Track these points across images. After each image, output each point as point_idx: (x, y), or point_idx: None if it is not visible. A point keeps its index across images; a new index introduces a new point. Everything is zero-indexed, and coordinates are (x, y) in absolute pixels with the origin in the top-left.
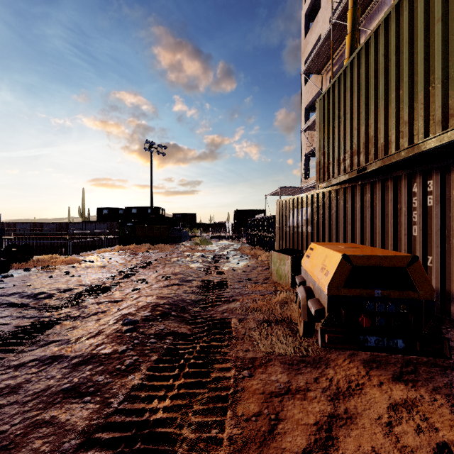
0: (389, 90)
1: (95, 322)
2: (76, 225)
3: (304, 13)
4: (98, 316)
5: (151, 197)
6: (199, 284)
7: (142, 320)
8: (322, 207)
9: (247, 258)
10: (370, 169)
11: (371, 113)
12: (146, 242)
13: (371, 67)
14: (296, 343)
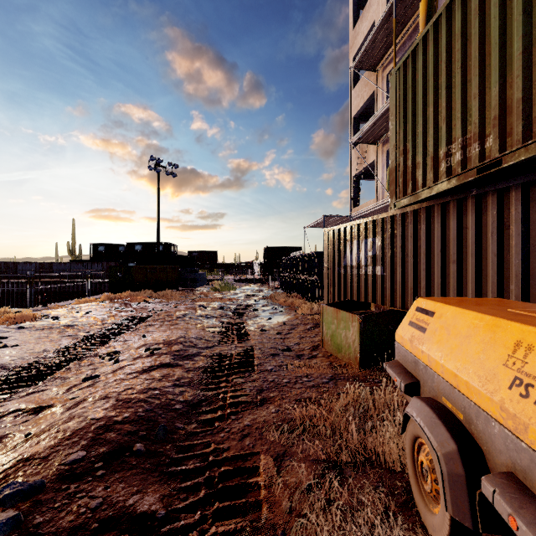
0: None
1: None
2: (62, 266)
3: None
4: None
5: (158, 230)
6: (206, 362)
7: (55, 477)
8: (401, 236)
9: (281, 310)
10: (512, 161)
11: (516, 58)
12: (147, 287)
13: None
14: None
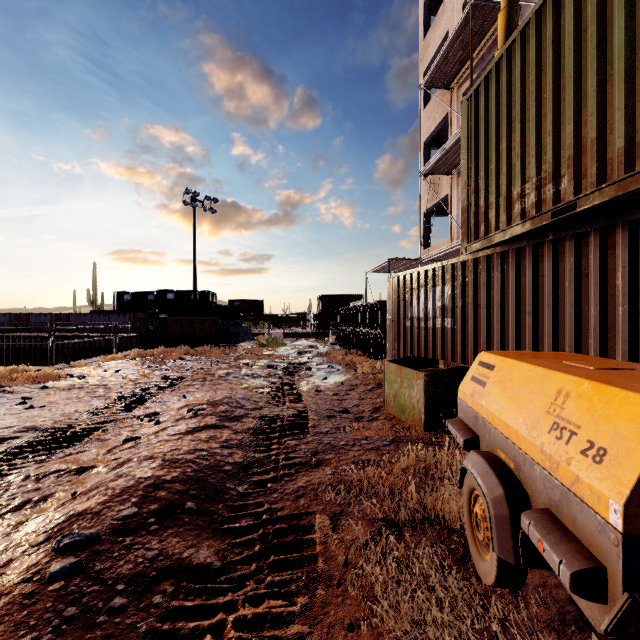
0: (637, 38)
1: (7, 533)
2: (81, 318)
3: (423, 0)
4: (26, 511)
5: (194, 275)
6: (256, 424)
7: (110, 531)
8: (473, 285)
9: (339, 369)
10: (586, 205)
11: (590, 95)
12: (183, 343)
13: (590, 3)
14: (478, 608)
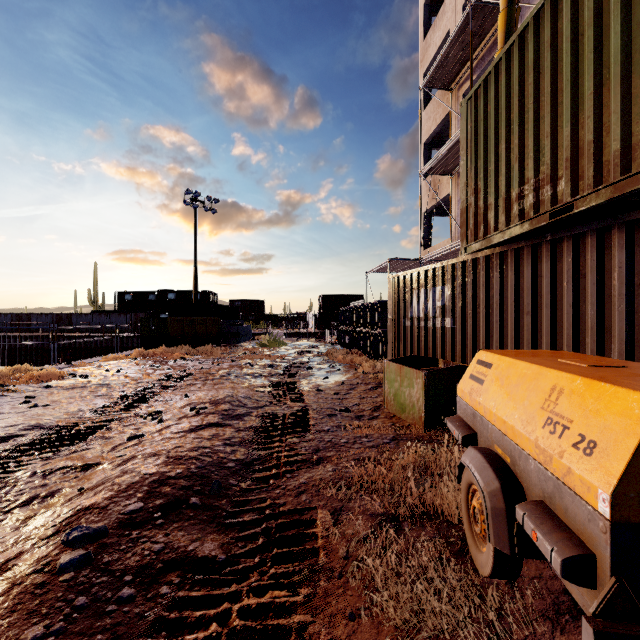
0: (633, 42)
1: (16, 527)
2: (82, 318)
3: (424, 1)
4: (34, 506)
5: (195, 275)
6: (257, 422)
7: (117, 525)
8: (472, 285)
9: (340, 369)
10: (583, 206)
11: (587, 98)
12: (184, 343)
13: (587, 7)
14: (475, 598)
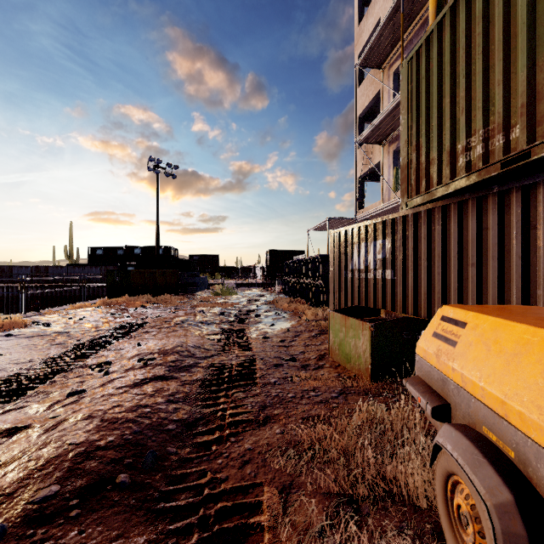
0: None
1: None
2: (58, 270)
3: None
4: None
5: (157, 233)
6: (204, 374)
7: (20, 520)
8: (413, 238)
9: (285, 316)
10: (543, 153)
11: None
12: (145, 292)
13: None
14: None
